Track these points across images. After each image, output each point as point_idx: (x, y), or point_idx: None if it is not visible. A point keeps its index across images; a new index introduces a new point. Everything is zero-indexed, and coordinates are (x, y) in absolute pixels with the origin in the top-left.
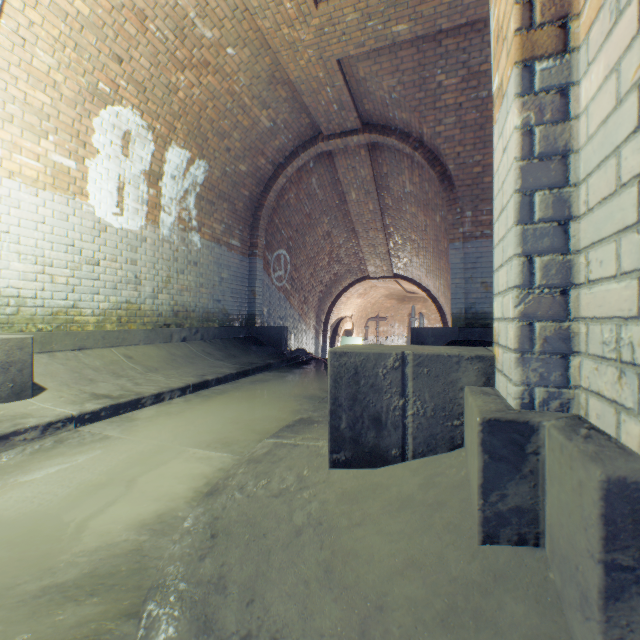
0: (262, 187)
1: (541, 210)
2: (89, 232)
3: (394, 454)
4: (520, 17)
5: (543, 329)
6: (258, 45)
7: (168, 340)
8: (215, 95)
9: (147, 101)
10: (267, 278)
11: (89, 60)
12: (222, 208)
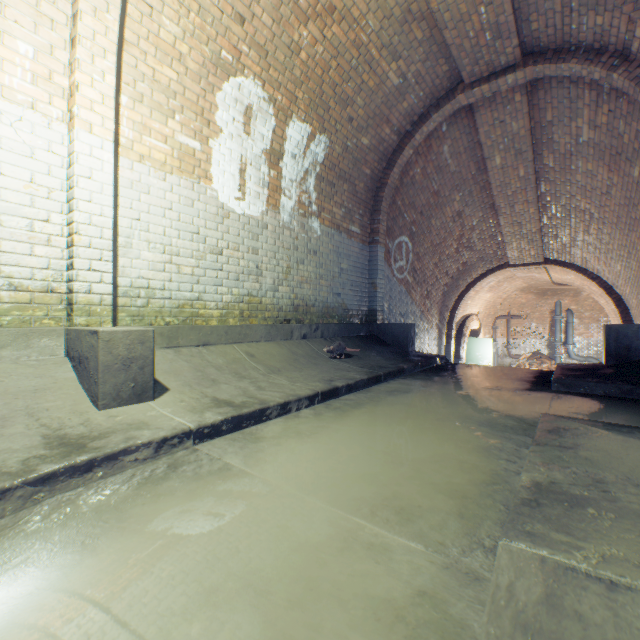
0: (384, 163)
1: None
2: (212, 219)
3: None
4: None
5: None
6: None
7: (288, 337)
8: (339, 51)
9: (268, 68)
10: (387, 269)
11: (212, 25)
12: (342, 190)
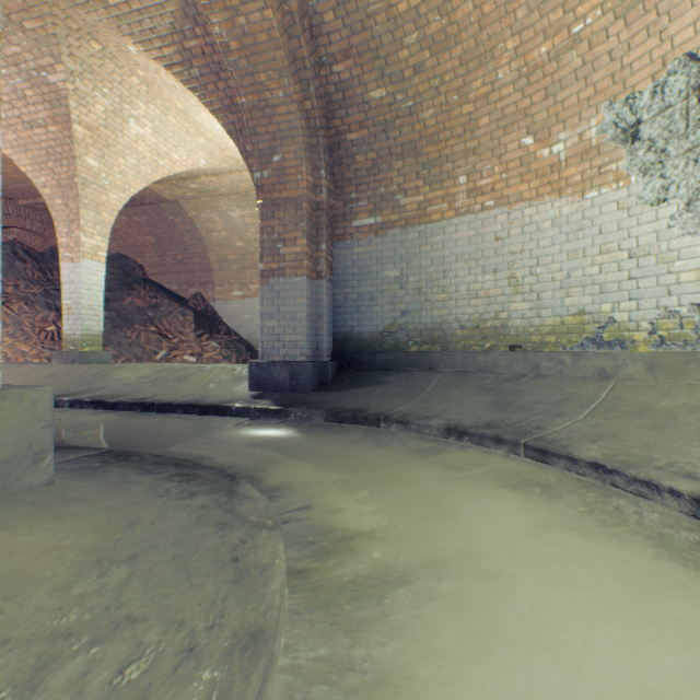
0: None
1: None
2: None
3: None
4: None
5: None
6: None
7: None
8: None
9: None
10: None
11: None
12: None
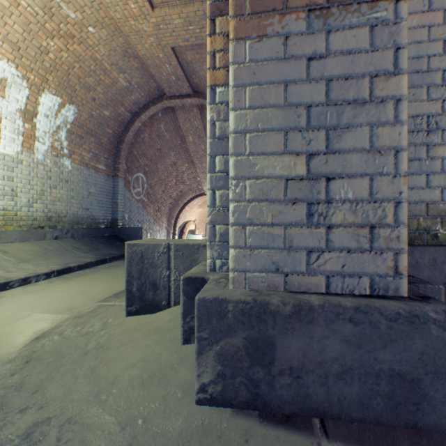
0: (123, 128)
1: (219, 166)
2: None
3: (164, 304)
4: (210, 62)
5: (220, 229)
6: (113, 28)
7: (42, 238)
8: (81, 59)
9: (21, 57)
10: (128, 193)
11: None
12: (90, 141)
